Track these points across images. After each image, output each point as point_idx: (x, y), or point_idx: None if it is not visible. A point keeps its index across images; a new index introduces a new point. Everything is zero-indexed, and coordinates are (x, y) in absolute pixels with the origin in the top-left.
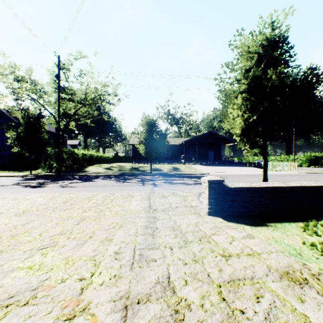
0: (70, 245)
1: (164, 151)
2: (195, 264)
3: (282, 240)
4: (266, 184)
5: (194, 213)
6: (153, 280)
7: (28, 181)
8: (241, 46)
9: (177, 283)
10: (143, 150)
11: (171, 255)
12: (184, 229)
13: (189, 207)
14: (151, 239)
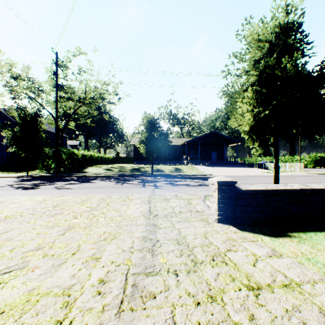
0: (44, 266)
1: (165, 152)
2: (212, 304)
3: (316, 257)
4: (284, 187)
5: (200, 219)
6: None
7: (22, 182)
8: (252, 33)
9: None
10: (143, 150)
11: (176, 285)
12: (191, 243)
13: (194, 212)
14: (149, 258)
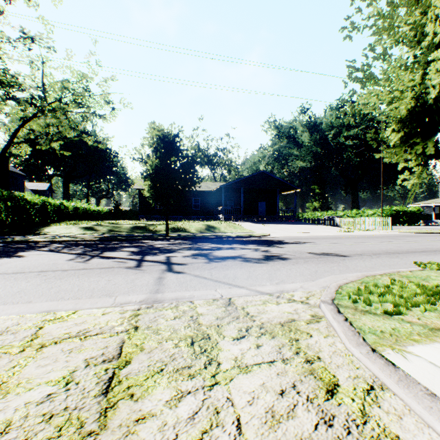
0: None
1: (191, 201)
2: None
3: None
4: None
5: None
6: None
7: None
8: None
9: None
10: (151, 191)
11: None
12: None
13: None
14: None
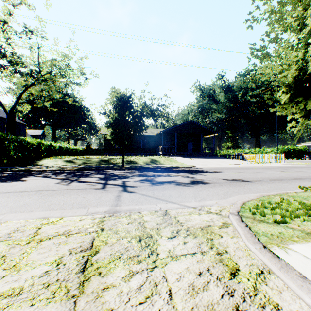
0: None
1: (140, 142)
2: None
3: None
4: None
5: None
6: None
7: None
8: None
9: None
10: (112, 135)
11: None
12: None
13: None
14: None
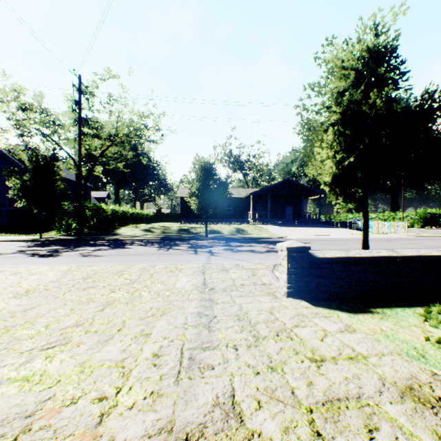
0: (89, 342)
1: (224, 207)
2: (272, 373)
3: (396, 334)
4: (369, 253)
5: (267, 293)
6: (210, 401)
7: (36, 248)
8: (333, 59)
9: (246, 405)
10: (195, 204)
11: (236, 358)
12: (254, 319)
13: (259, 285)
14: (206, 334)
